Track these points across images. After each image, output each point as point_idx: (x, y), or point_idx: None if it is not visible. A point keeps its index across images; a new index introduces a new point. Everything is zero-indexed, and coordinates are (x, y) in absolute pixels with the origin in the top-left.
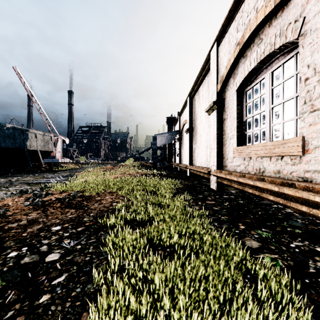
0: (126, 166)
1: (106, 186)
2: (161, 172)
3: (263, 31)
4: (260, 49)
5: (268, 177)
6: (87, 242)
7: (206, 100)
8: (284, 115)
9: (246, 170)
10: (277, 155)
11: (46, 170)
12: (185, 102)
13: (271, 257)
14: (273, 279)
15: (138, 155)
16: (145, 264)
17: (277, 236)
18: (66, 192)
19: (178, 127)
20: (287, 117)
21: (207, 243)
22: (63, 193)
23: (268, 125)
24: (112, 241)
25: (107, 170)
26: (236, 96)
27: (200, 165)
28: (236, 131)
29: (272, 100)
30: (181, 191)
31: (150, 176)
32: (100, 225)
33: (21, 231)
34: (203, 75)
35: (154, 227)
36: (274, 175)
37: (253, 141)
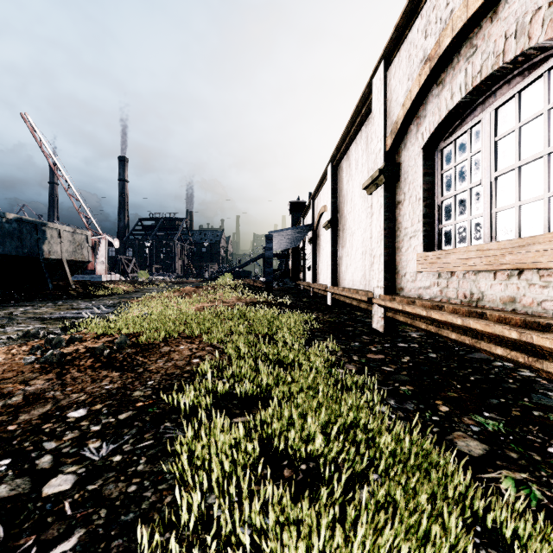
0: (219, 287)
1: (180, 326)
2: (280, 298)
3: (478, 32)
4: (472, 66)
5: (492, 311)
6: (136, 446)
7: (363, 168)
8: (522, 190)
9: (443, 296)
10: (510, 268)
11: (78, 295)
12: (324, 173)
13: (514, 479)
14: (538, 541)
15: (240, 268)
16: (257, 517)
17: (517, 430)
18: (107, 337)
19: (311, 218)
20: (527, 194)
21: (385, 451)
22: (102, 339)
23: (488, 210)
24: (186, 445)
25: (185, 294)
26: (422, 159)
27: (351, 286)
28: (422, 223)
29: (496, 163)
30: (320, 335)
31: (262, 305)
32: (165, 407)
33: (7, 420)
34: (357, 124)
35: (272, 414)
36: (502, 306)
37: (456, 241)
